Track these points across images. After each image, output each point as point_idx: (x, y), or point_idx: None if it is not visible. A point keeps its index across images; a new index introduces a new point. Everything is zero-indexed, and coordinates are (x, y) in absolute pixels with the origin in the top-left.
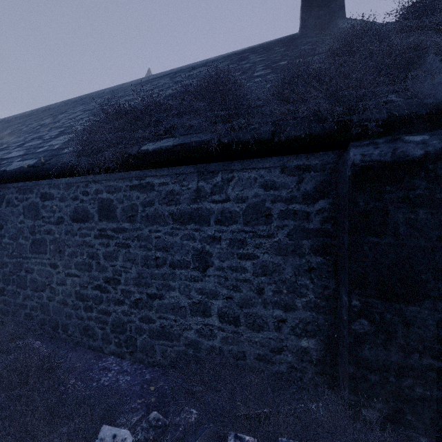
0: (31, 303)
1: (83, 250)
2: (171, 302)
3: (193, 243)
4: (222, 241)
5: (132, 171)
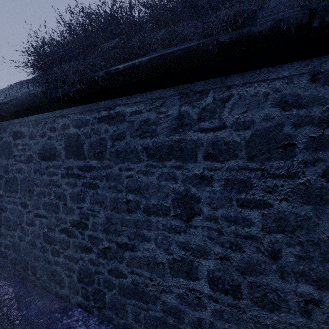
0: (5, 241)
1: (51, 190)
2: (145, 256)
3: (173, 184)
4: (214, 182)
5: (100, 102)
